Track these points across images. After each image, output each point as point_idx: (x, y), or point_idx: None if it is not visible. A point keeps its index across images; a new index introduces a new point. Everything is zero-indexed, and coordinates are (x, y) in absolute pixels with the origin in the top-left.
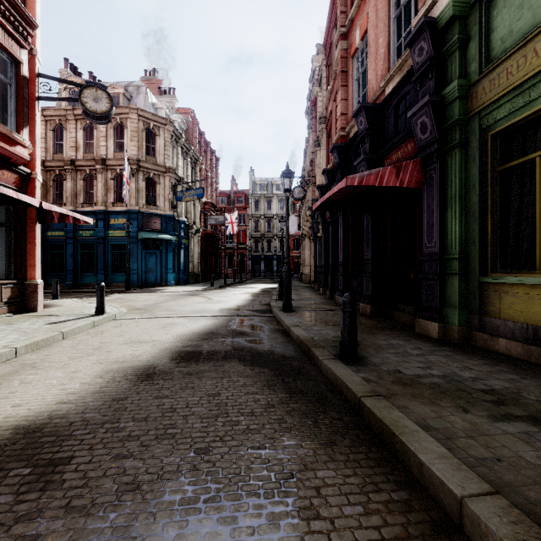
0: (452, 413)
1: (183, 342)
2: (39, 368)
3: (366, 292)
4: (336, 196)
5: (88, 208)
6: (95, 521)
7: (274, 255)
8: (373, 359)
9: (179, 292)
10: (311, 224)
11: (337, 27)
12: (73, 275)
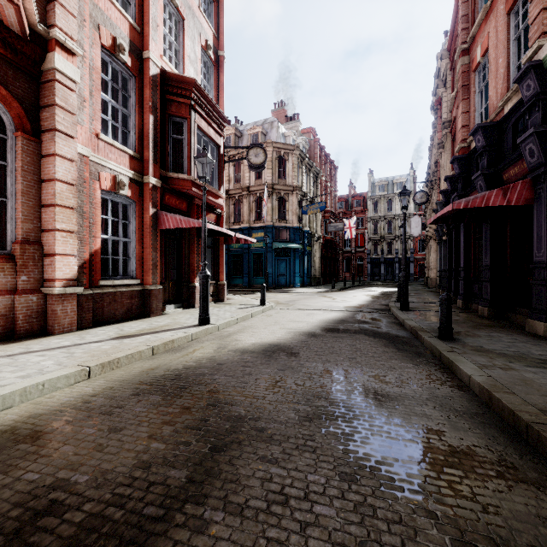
0: (499, 362)
1: (325, 323)
2: (254, 328)
3: (484, 295)
4: (448, 213)
5: (237, 226)
6: (319, 364)
7: (395, 258)
8: (465, 340)
9: (306, 292)
10: (436, 226)
11: (458, 43)
12: (227, 277)
